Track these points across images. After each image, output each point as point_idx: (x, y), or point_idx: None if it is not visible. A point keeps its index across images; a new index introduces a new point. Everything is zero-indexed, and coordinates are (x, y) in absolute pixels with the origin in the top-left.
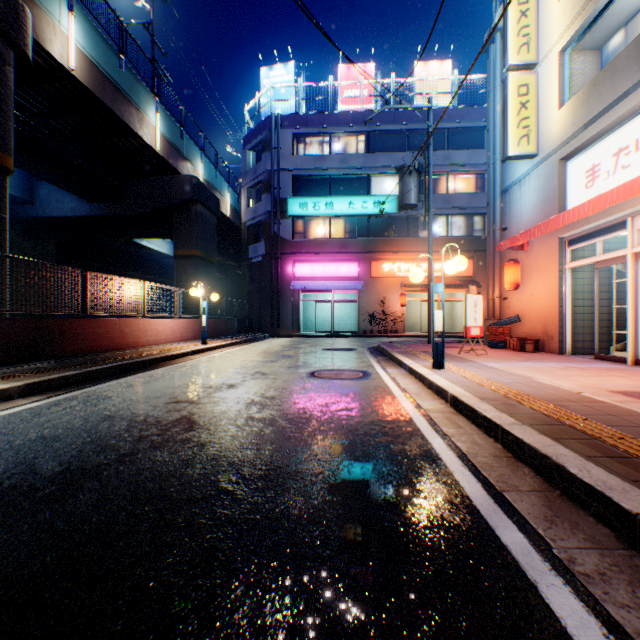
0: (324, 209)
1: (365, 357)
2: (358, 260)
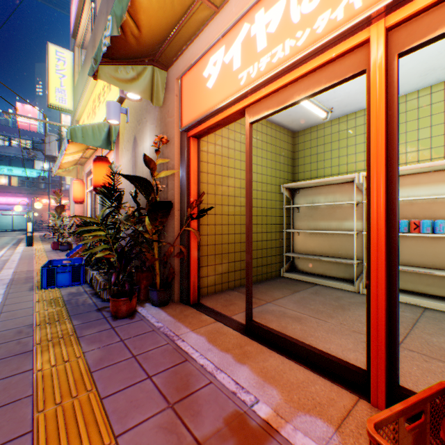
0: (8, 172)
1: (20, 234)
2: (29, 197)
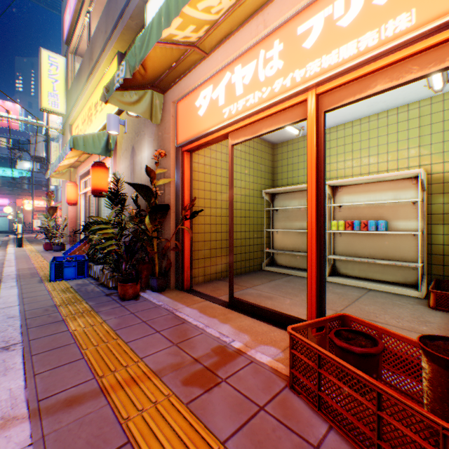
0: None
1: (2, 236)
2: (10, 197)
